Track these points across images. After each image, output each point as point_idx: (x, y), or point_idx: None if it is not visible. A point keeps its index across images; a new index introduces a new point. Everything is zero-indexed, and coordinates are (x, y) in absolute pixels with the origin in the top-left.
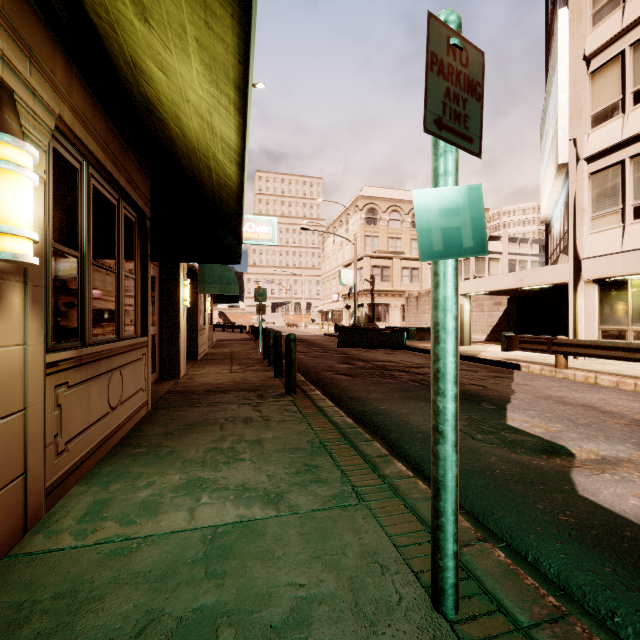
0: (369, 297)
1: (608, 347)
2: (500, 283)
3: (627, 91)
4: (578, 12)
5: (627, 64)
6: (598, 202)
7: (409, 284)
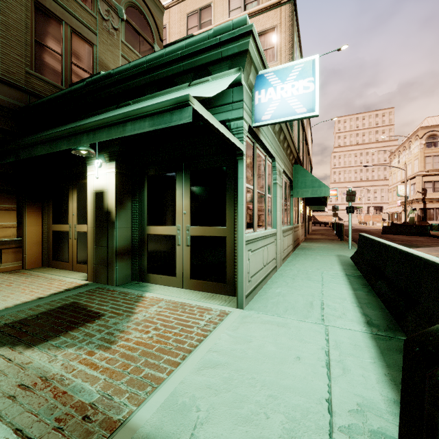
0: (421, 203)
1: None
2: None
3: None
4: None
5: None
6: None
7: None
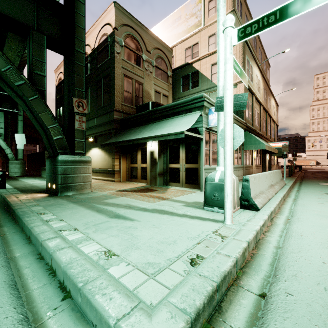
0: None
1: None
2: None
3: None
4: None
5: None
6: None
7: None
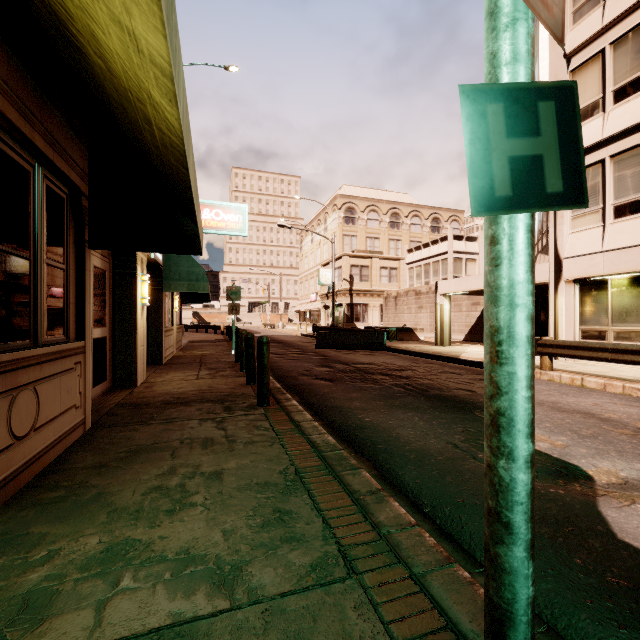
0: (348, 297)
1: (595, 348)
2: (480, 283)
3: (607, 90)
4: None
5: (607, 62)
6: None
7: (388, 284)
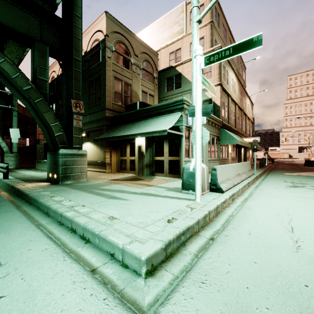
0: None
1: None
2: None
3: None
4: None
5: None
6: None
7: None
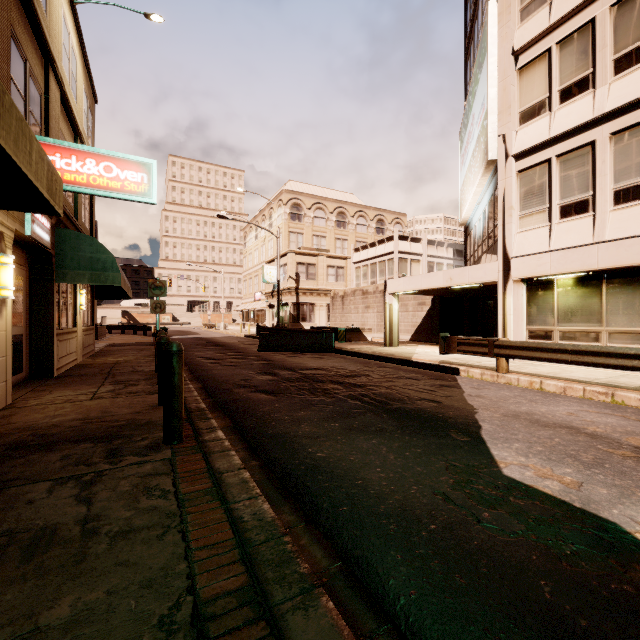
0: (294, 296)
1: (554, 349)
2: (430, 282)
3: (554, 89)
4: (507, 5)
5: (554, 62)
6: (526, 200)
7: (335, 283)
